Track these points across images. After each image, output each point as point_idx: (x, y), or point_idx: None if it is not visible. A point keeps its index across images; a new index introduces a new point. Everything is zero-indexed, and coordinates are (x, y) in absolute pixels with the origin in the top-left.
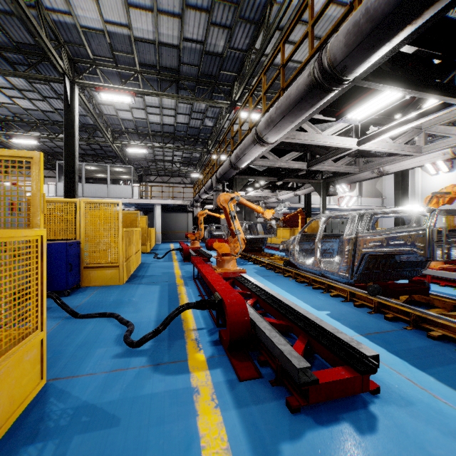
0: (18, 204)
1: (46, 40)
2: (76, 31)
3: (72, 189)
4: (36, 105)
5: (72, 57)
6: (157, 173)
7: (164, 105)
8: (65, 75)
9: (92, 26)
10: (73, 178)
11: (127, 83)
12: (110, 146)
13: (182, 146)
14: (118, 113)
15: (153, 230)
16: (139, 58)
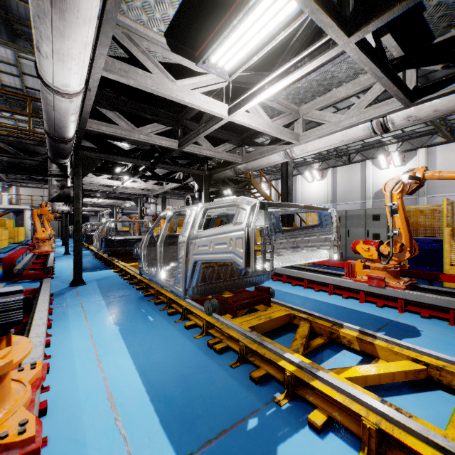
0: None
1: None
2: None
3: None
4: None
5: None
6: None
7: None
8: None
9: None
10: None
11: None
12: None
13: None
14: None
15: (23, 229)
16: None
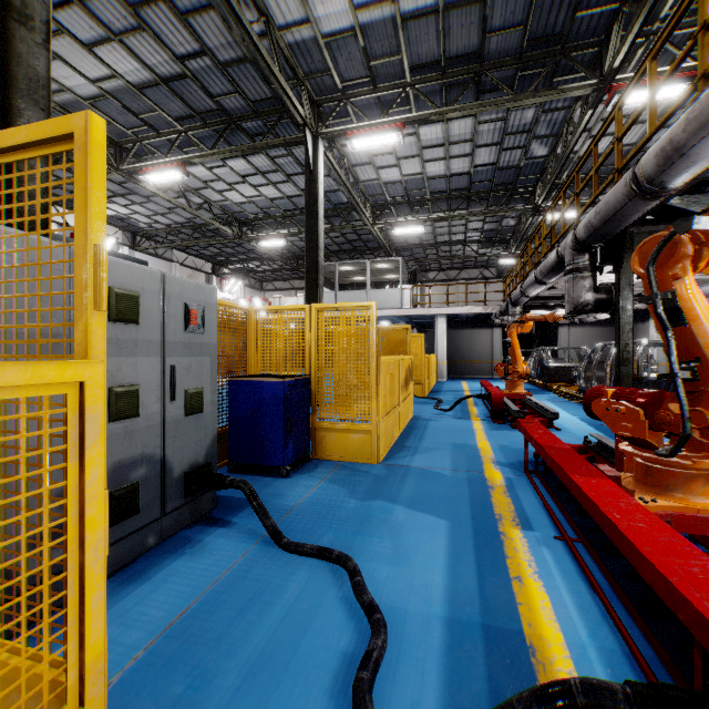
0: (199, 312)
1: (279, 76)
2: (317, 49)
3: (315, 297)
4: (281, 190)
5: (315, 98)
6: (439, 266)
7: (452, 138)
8: (305, 127)
9: (338, 28)
10: (316, 280)
11: (391, 116)
12: (370, 232)
13: (484, 208)
14: (380, 175)
15: (433, 358)
16: (409, 57)
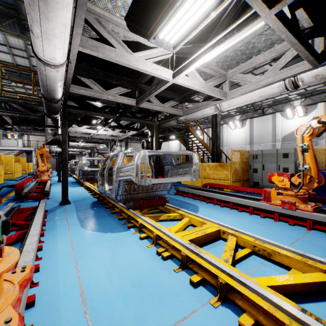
0: None
1: None
2: None
3: None
4: None
5: None
6: None
7: None
8: None
9: None
10: None
11: None
12: None
13: None
14: None
15: (31, 164)
16: None
